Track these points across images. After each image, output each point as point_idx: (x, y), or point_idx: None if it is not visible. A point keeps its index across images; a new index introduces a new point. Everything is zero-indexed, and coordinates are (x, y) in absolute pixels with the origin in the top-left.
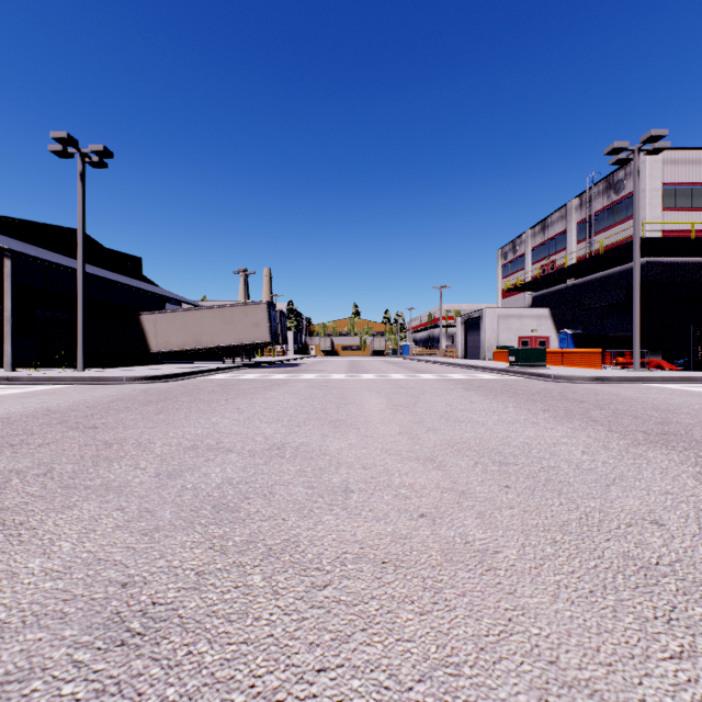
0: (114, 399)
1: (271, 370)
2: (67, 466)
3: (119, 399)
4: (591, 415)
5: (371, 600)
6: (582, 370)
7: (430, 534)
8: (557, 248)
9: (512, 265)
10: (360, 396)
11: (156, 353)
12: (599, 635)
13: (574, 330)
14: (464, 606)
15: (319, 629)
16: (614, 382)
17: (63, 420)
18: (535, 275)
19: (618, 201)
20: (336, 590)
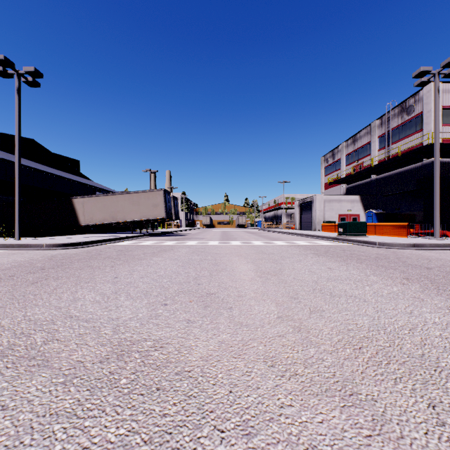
0: (13, 266)
1: (165, 238)
2: None
3: (17, 266)
4: None
5: None
6: (394, 238)
7: None
8: (364, 154)
9: (332, 167)
10: (230, 262)
11: (85, 226)
12: None
13: (377, 210)
14: None
15: None
16: (429, 248)
17: None
18: (348, 173)
19: (409, 120)
20: None
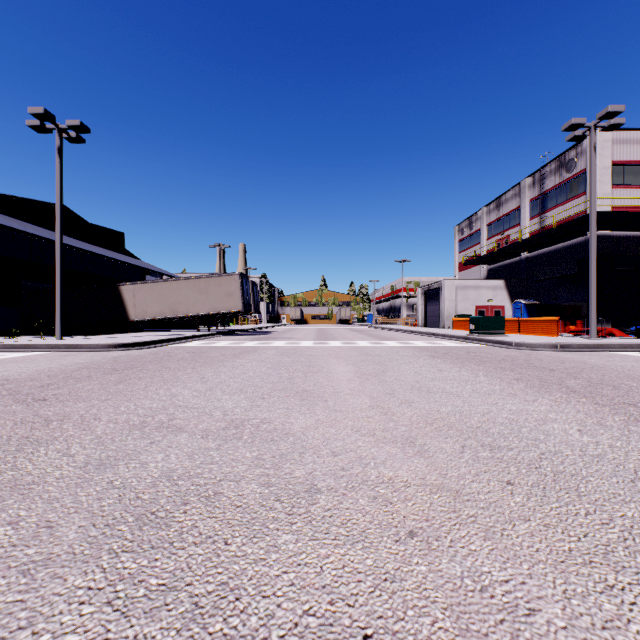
0: (80, 367)
1: (243, 337)
2: None
3: (84, 367)
4: (568, 384)
5: None
6: (540, 337)
7: (428, 572)
8: (511, 224)
9: (469, 240)
10: (327, 364)
11: (135, 322)
12: None
13: (527, 300)
14: None
15: None
16: (575, 349)
17: (14, 391)
18: (490, 249)
19: (569, 179)
20: None
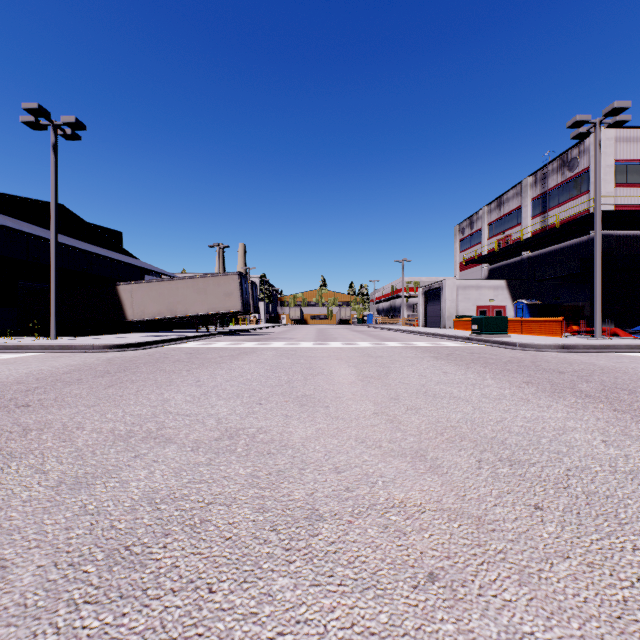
0: (71, 370)
1: (242, 338)
2: None
3: (76, 370)
4: (581, 388)
5: None
6: (544, 338)
7: (456, 633)
8: (513, 223)
9: (469, 240)
10: (328, 366)
11: (133, 322)
12: None
13: (529, 300)
14: None
15: None
16: (581, 350)
17: None
18: (492, 249)
19: (572, 177)
20: None
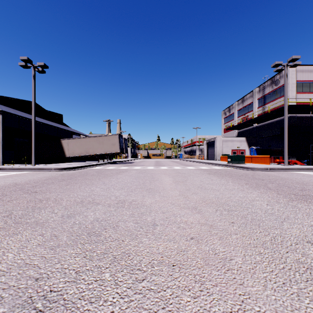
0: (47, 178)
1: (120, 165)
2: (19, 212)
3: (49, 178)
4: (268, 186)
5: (167, 289)
6: (261, 165)
7: (196, 249)
8: (249, 110)
9: (228, 118)
10: (160, 177)
11: (68, 157)
12: (292, 312)
13: (256, 147)
14: (217, 292)
15: (139, 307)
16: (276, 170)
17: (21, 188)
18: (239, 122)
19: (276, 89)
20: (148, 282)
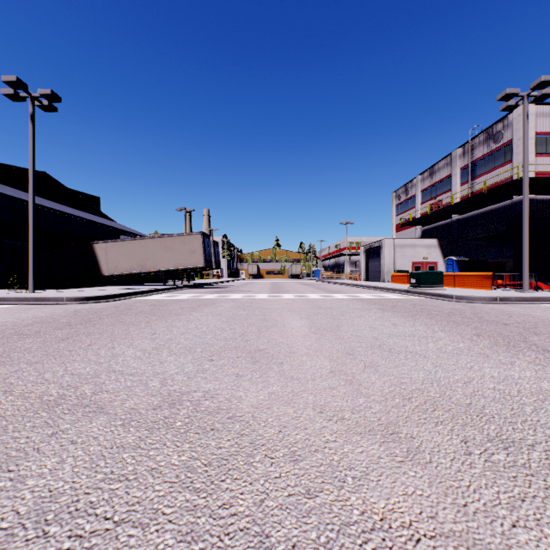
0: (35, 322)
1: (204, 290)
2: None
3: (39, 322)
4: (534, 342)
5: None
6: (476, 290)
7: None
8: (443, 190)
9: (405, 205)
10: (281, 317)
11: (108, 276)
12: None
13: (458, 257)
14: None
15: None
16: (514, 302)
17: None
18: (424, 213)
19: (496, 149)
20: None
